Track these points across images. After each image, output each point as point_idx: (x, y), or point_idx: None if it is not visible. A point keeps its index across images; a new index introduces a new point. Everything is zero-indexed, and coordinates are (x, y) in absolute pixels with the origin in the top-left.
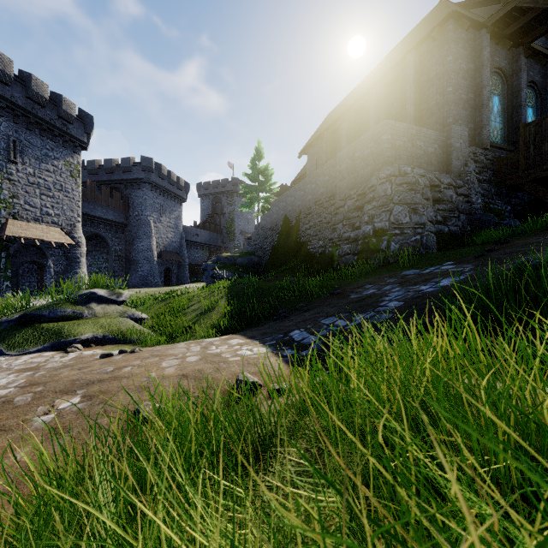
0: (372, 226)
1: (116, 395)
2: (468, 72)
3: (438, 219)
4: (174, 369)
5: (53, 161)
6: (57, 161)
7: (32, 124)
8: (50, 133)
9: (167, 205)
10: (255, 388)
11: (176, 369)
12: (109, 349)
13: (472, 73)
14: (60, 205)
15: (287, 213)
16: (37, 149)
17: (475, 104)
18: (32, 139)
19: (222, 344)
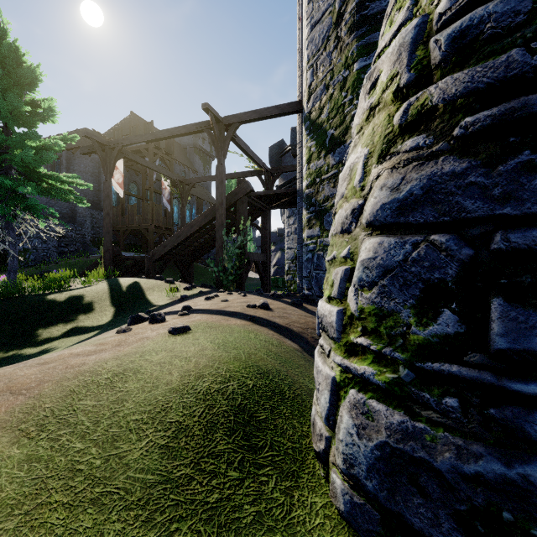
0: (23, 247)
1: None
2: (94, 173)
3: (62, 245)
4: None
5: None
6: None
7: None
8: None
9: None
10: None
11: None
12: None
13: (97, 174)
14: None
15: None
16: None
17: (99, 189)
18: None
19: None
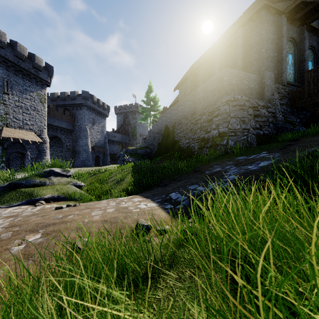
0: (217, 131)
1: (62, 233)
2: (274, 40)
3: (257, 127)
4: (99, 216)
5: (30, 93)
6: (32, 93)
7: (17, 71)
8: (28, 76)
9: (97, 119)
10: (148, 229)
11: (100, 217)
12: (61, 204)
13: (276, 40)
14: (34, 118)
15: (167, 123)
16: (20, 86)
17: (278, 59)
18: (17, 80)
19: (128, 201)
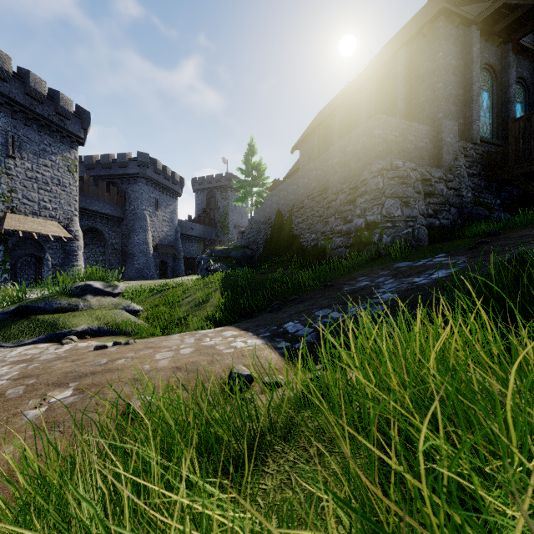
0: (364, 219)
1: (108, 388)
2: (458, 68)
3: (429, 212)
4: (167, 361)
5: (51, 156)
6: (55, 156)
7: (30, 120)
8: (47, 128)
9: (162, 199)
10: (249, 381)
11: (170, 361)
12: (103, 341)
13: (462, 69)
14: (57, 199)
15: (280, 207)
16: (35, 144)
17: (465, 99)
18: (30, 135)
19: (216, 336)
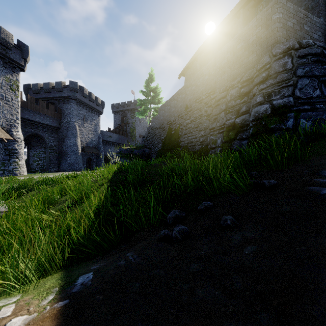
0: (269, 104)
1: None
2: None
3: None
4: None
5: None
6: None
7: None
8: None
9: (88, 115)
10: None
11: None
12: None
13: None
14: (1, 109)
15: (171, 114)
16: None
17: None
18: None
19: None
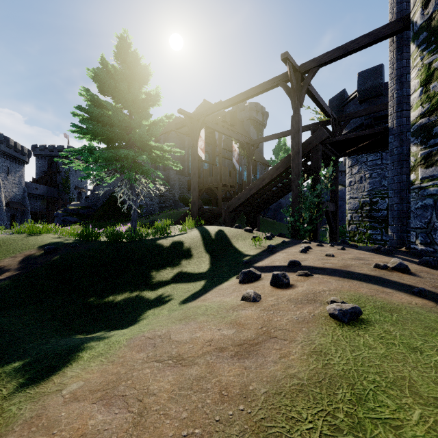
0: (139, 204)
1: None
2: (181, 148)
3: (161, 202)
4: None
5: None
6: None
7: None
8: None
9: (12, 167)
10: None
11: None
12: None
13: (182, 148)
14: None
15: (111, 189)
16: None
17: (183, 159)
18: None
19: None
